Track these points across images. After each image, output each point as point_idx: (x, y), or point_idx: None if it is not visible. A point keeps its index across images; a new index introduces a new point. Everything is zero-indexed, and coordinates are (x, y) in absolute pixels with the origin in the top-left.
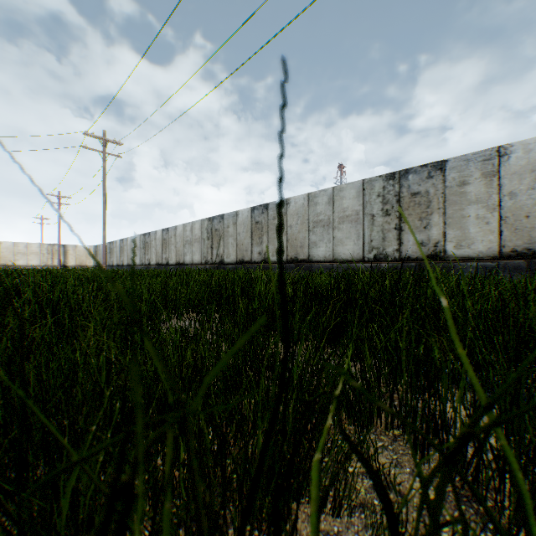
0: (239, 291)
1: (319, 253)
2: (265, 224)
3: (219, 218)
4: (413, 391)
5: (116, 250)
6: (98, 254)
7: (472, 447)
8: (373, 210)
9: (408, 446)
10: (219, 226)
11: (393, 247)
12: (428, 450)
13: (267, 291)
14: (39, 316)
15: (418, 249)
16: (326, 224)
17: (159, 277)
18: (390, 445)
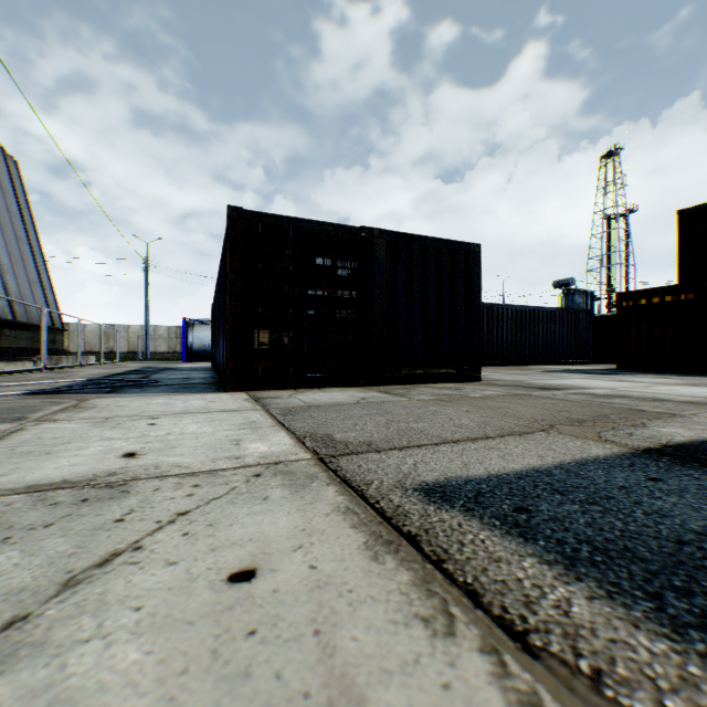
0: None
1: None
2: None
3: None
4: None
5: None
6: None
7: None
8: None
9: None
10: None
11: None
12: None
13: None
14: None
15: None
16: None
17: None
18: None
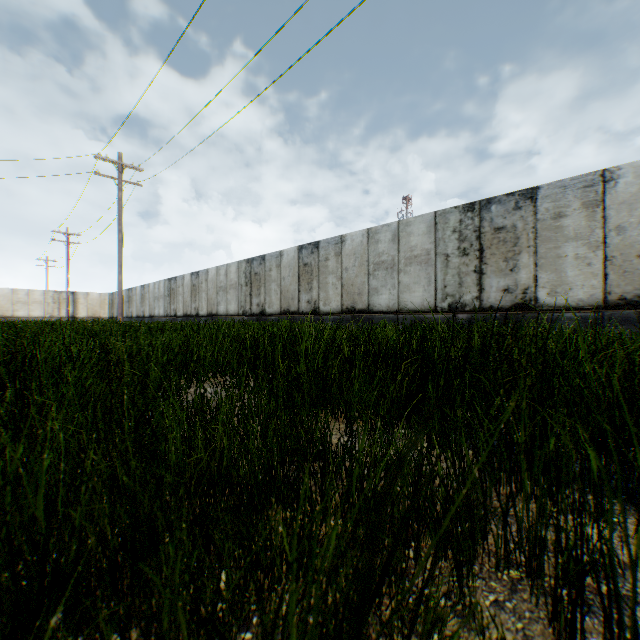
0: (280, 349)
1: (381, 301)
2: (315, 267)
3: (259, 259)
4: (539, 510)
5: (136, 299)
6: (114, 303)
7: (639, 604)
8: (447, 249)
9: (537, 603)
10: (259, 269)
11: (472, 294)
12: (582, 626)
13: (316, 350)
14: (1, 386)
15: (503, 296)
16: (389, 266)
17: (184, 331)
18: (508, 601)
